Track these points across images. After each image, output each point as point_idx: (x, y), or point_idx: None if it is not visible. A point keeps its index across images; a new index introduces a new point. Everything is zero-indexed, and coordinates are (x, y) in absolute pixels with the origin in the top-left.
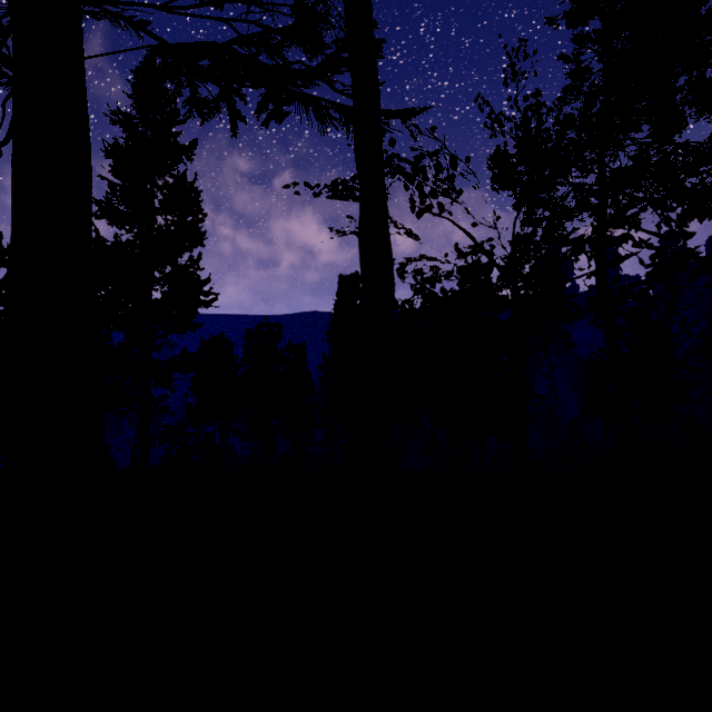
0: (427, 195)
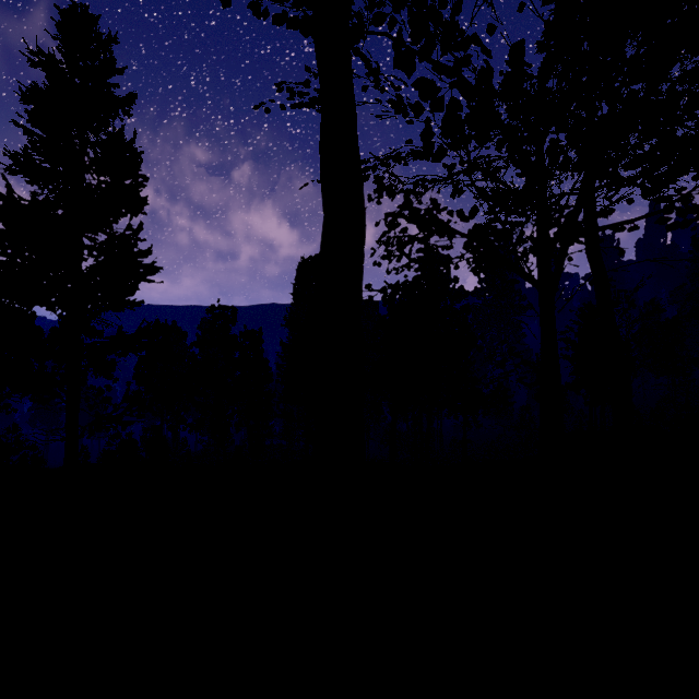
0: (426, 23)
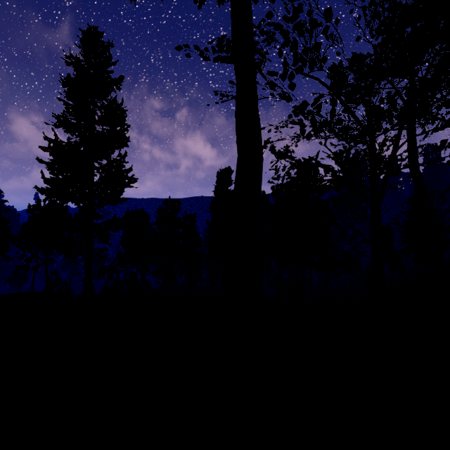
0: (300, 54)
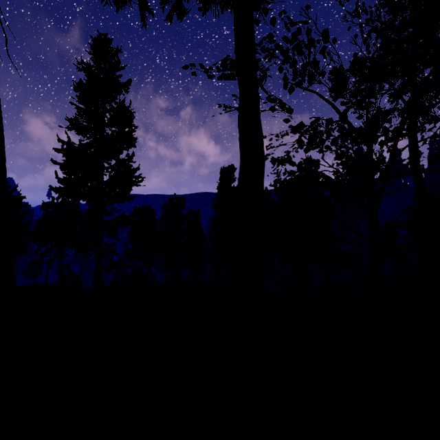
0: (299, 71)
